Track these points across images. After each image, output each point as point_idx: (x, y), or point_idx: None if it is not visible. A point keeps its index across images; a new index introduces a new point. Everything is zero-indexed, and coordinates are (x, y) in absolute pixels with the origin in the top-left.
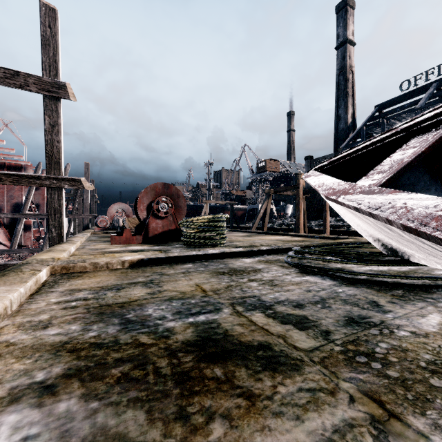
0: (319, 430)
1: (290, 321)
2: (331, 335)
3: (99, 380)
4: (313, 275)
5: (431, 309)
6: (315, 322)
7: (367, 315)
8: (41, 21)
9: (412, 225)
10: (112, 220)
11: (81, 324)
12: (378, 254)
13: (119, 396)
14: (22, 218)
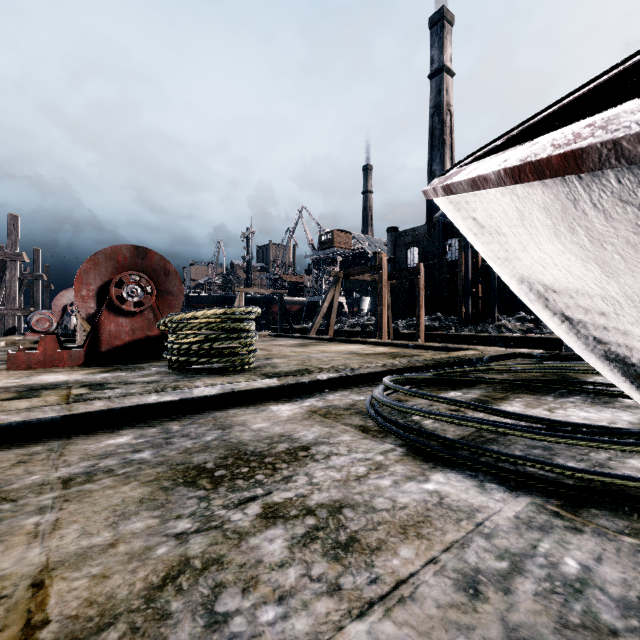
0: None
1: None
2: None
3: None
4: (448, 465)
5: None
6: None
7: None
8: None
9: None
10: (62, 319)
11: None
12: (540, 384)
13: None
14: None
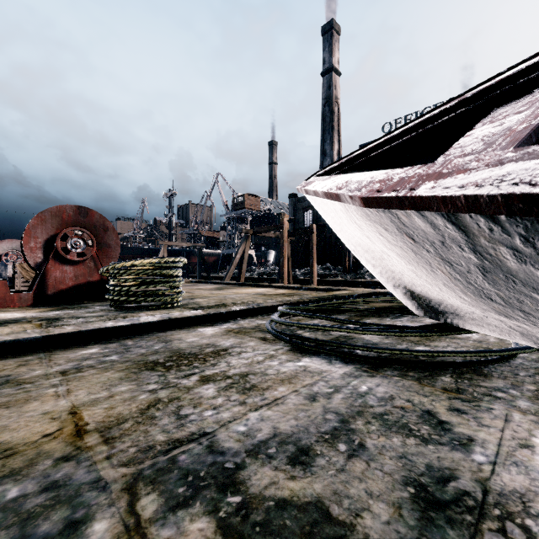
0: None
1: None
2: None
3: None
4: (313, 354)
5: (521, 418)
6: (351, 535)
7: (443, 464)
8: None
9: None
10: None
11: None
12: (384, 310)
13: None
14: None
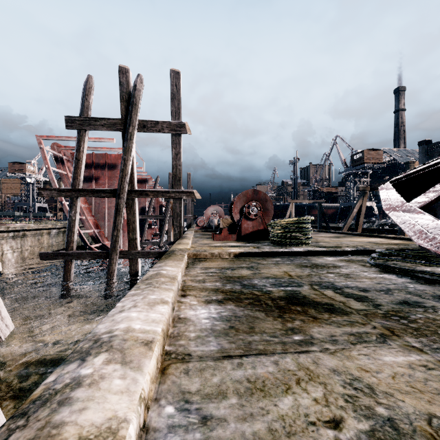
0: (348, 331)
1: (352, 297)
2: (380, 307)
3: (240, 302)
4: (392, 274)
5: None
6: (372, 300)
7: (423, 302)
8: (171, 83)
9: (410, 235)
10: (208, 220)
11: (220, 283)
12: None
13: (251, 308)
14: (147, 219)
